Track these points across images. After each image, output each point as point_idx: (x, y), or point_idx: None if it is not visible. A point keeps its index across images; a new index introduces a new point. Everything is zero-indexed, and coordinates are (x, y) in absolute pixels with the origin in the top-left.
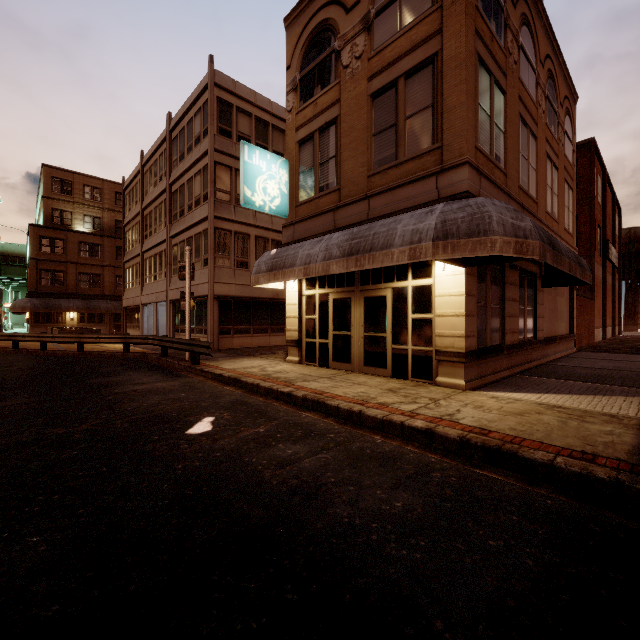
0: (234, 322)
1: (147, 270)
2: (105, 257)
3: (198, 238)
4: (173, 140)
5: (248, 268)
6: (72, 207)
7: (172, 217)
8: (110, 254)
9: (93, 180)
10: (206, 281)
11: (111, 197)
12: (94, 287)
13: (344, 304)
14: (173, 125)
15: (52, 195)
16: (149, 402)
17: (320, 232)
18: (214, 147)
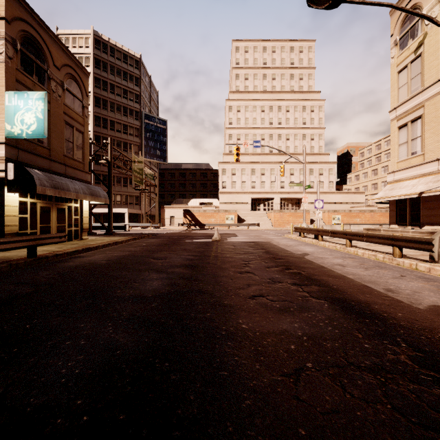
0: None
1: None
2: None
3: None
4: None
5: None
6: None
7: None
8: None
9: None
10: None
11: None
12: None
13: (48, 210)
14: None
15: None
16: (136, 248)
17: (41, 167)
18: None
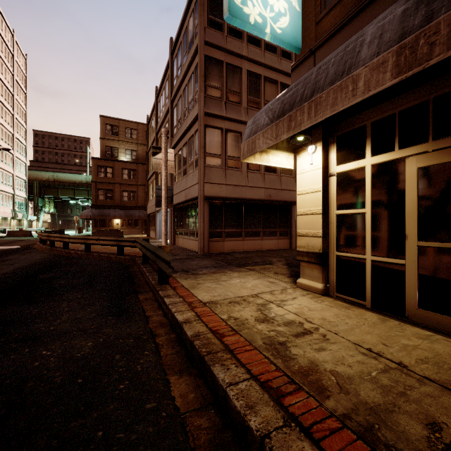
0: (225, 225)
1: (159, 183)
2: (139, 178)
3: (191, 141)
4: (174, 61)
5: (239, 168)
6: (118, 144)
7: (173, 131)
8: (142, 176)
9: (131, 124)
10: (196, 182)
11: (143, 135)
12: (131, 200)
13: None
14: (173, 45)
15: (106, 136)
16: None
17: None
18: (204, 39)
